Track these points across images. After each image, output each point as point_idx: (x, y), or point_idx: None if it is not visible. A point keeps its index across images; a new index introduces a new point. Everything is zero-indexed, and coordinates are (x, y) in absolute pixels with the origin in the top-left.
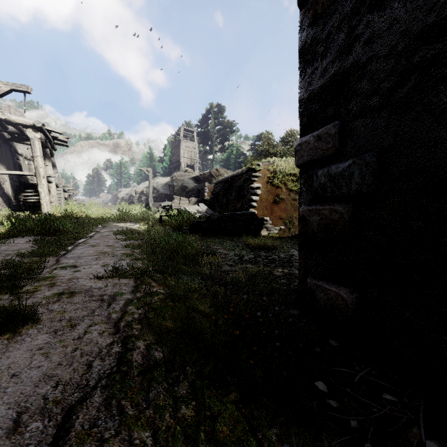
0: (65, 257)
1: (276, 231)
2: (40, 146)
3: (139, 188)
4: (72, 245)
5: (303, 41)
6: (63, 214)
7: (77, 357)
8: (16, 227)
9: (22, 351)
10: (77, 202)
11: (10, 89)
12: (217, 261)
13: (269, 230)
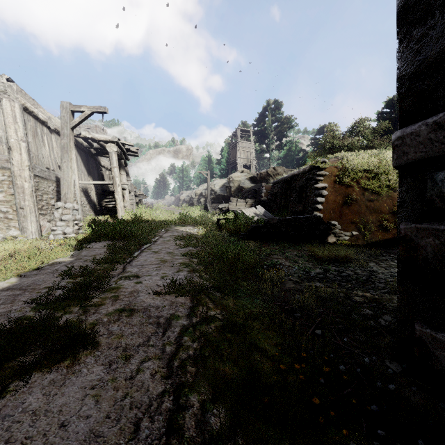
0: (130, 264)
1: (346, 237)
2: (117, 158)
3: (198, 191)
4: (138, 251)
5: None
6: (133, 218)
7: (126, 409)
8: (96, 232)
9: (76, 388)
10: (146, 205)
11: (92, 112)
12: (279, 277)
13: (338, 236)
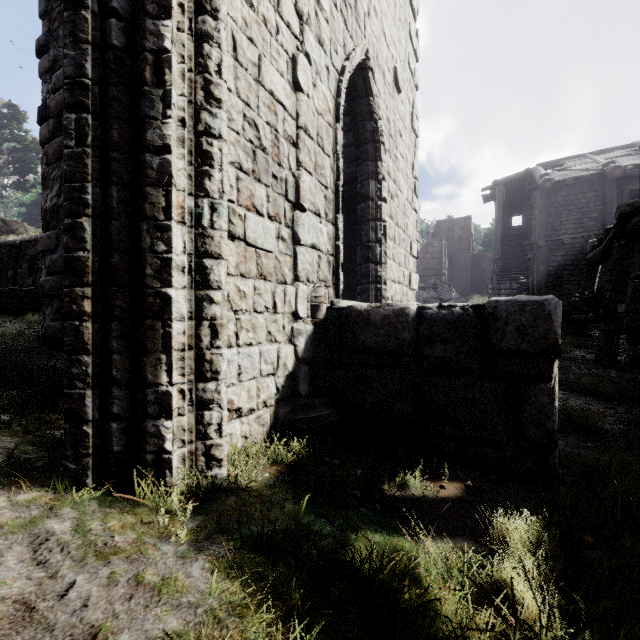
0: None
1: None
2: None
3: None
4: None
5: (44, 171)
6: None
7: None
8: None
9: None
10: None
11: None
12: None
13: None
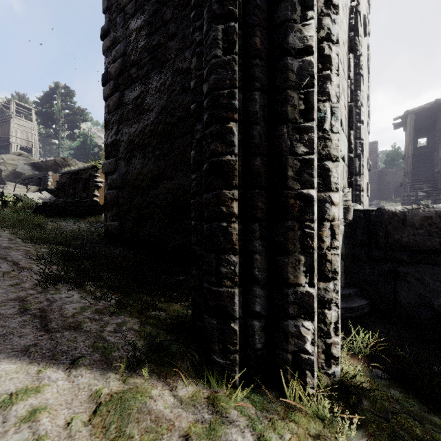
0: None
1: None
2: None
3: None
4: None
5: (106, 118)
6: None
7: None
8: None
9: None
10: None
11: None
12: (60, 226)
13: None
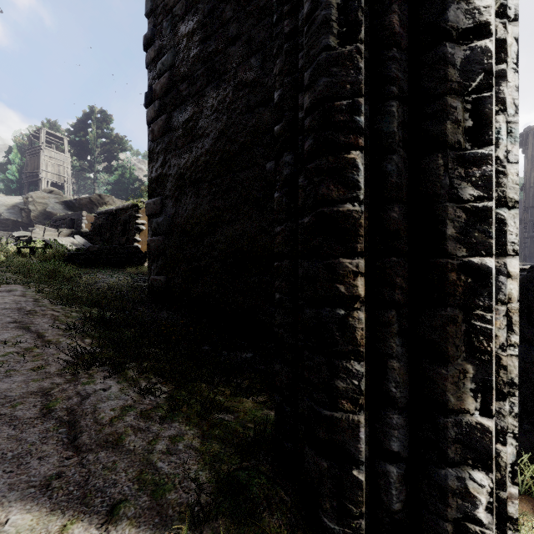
0: None
1: None
2: None
3: None
4: None
5: (149, 147)
6: None
7: (10, 302)
8: None
9: None
10: None
11: None
12: (95, 280)
13: None
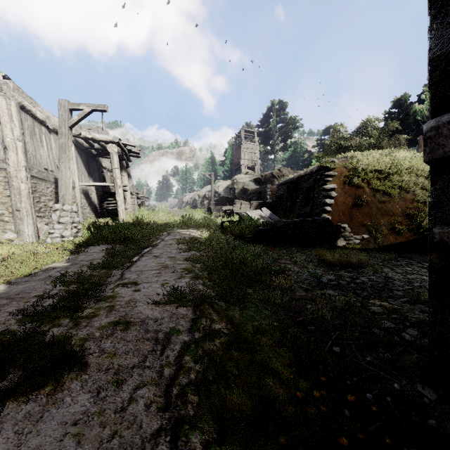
0: (129, 270)
1: (356, 241)
2: (118, 159)
3: (201, 193)
4: (138, 255)
5: None
6: (135, 220)
7: None
8: (94, 235)
9: (54, 424)
10: (148, 207)
11: (91, 110)
12: (289, 284)
13: (348, 239)
